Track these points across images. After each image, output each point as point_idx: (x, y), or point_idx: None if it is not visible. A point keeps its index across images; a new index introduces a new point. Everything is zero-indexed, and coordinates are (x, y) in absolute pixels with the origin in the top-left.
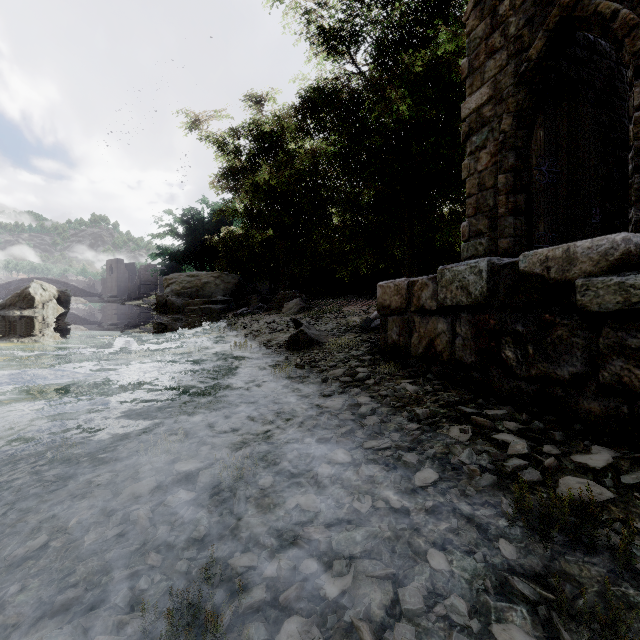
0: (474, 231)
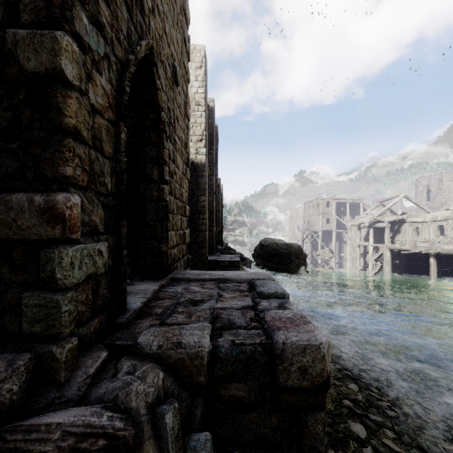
0: (88, 223)
